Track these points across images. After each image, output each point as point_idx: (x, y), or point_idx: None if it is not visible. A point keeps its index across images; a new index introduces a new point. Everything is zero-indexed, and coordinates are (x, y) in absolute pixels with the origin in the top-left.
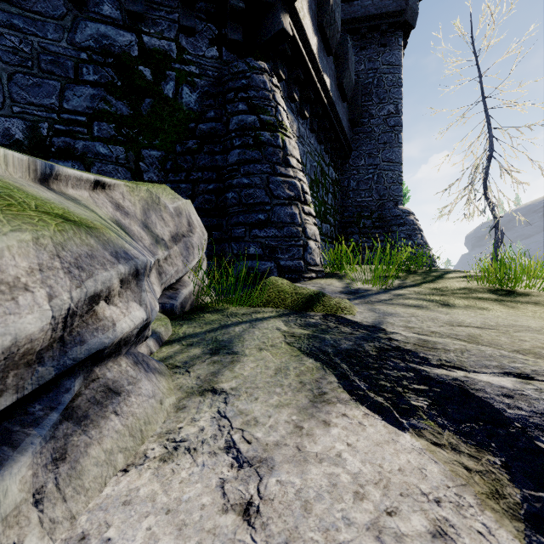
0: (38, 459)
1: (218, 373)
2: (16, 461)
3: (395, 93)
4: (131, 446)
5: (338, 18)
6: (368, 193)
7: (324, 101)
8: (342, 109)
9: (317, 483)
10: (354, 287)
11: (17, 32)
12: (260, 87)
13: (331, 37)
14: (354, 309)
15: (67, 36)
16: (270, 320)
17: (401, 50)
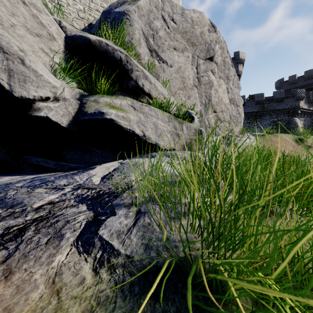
0: None
1: None
2: None
3: None
4: None
5: None
6: None
7: (310, 112)
8: None
9: None
10: None
11: (264, 122)
12: (295, 121)
13: (311, 101)
14: None
15: (269, 121)
16: None
17: None
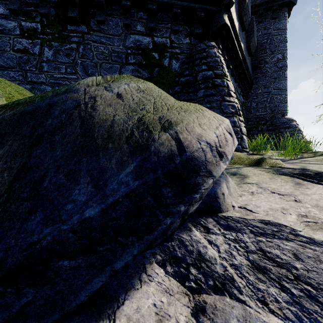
0: (225, 185)
1: (243, 180)
2: (223, 184)
3: (282, 47)
4: (236, 192)
5: (250, 9)
6: (264, 109)
7: (240, 58)
8: (248, 60)
9: (317, 197)
10: (274, 158)
11: (103, 45)
12: (213, 56)
13: (246, 21)
14: (284, 164)
15: (122, 43)
16: (244, 167)
17: (286, 19)
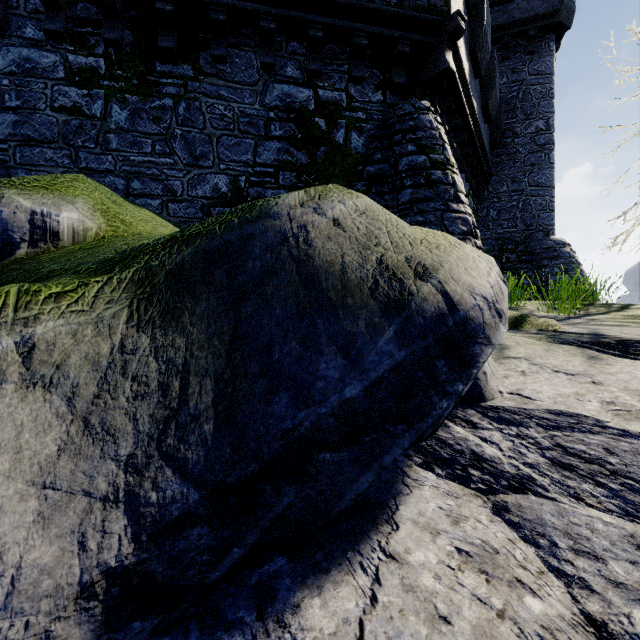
0: None
1: (502, 352)
2: None
3: (545, 107)
4: (497, 371)
5: (489, 38)
6: (511, 223)
7: (471, 127)
8: (484, 131)
9: (624, 377)
10: (539, 315)
11: (223, 101)
12: (427, 127)
13: (482, 60)
14: (562, 327)
15: (259, 99)
16: None
17: (553, 56)
